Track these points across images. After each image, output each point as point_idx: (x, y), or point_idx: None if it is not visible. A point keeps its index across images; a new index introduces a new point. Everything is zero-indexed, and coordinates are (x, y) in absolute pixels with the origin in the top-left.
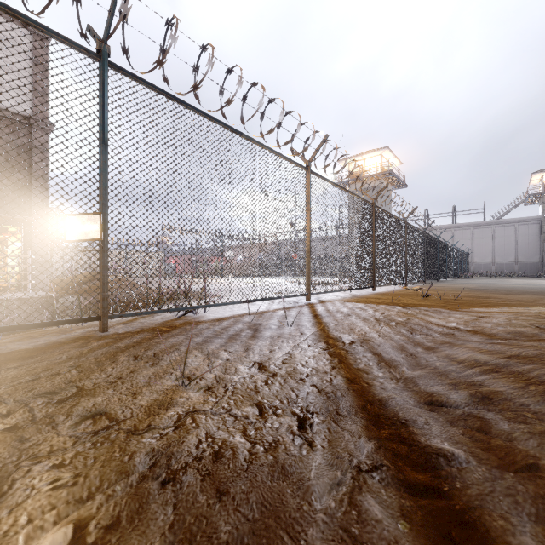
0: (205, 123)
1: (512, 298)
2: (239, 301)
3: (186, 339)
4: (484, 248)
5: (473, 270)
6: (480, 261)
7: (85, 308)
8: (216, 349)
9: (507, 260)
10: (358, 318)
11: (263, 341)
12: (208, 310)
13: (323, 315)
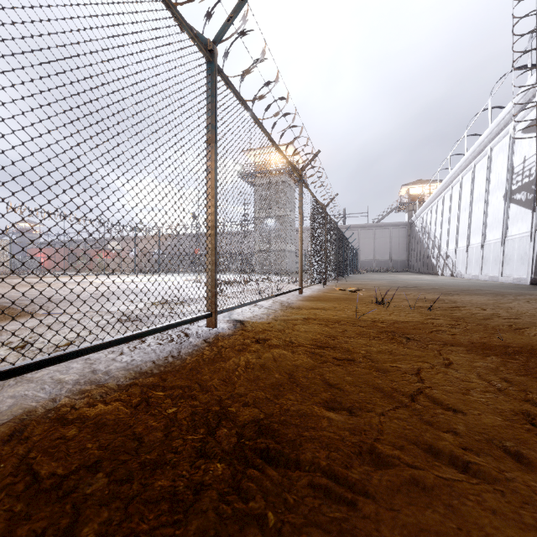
0: None
1: (470, 301)
2: None
3: None
4: (367, 247)
5: (360, 266)
6: (365, 258)
7: None
8: None
9: (385, 258)
10: (411, 455)
11: None
12: None
13: (266, 429)
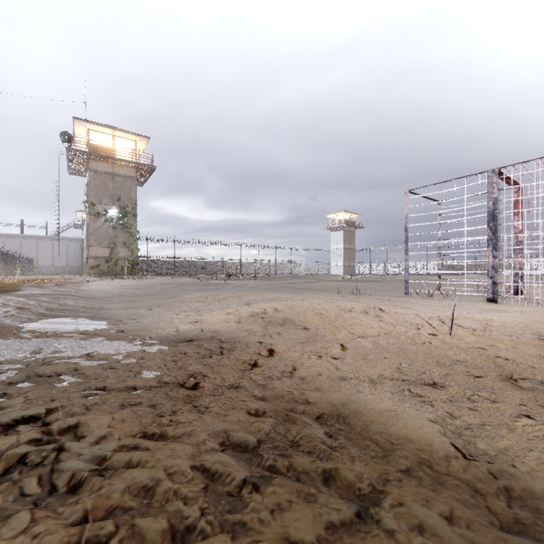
0: None
1: None
2: None
3: None
4: (46, 254)
5: (39, 270)
6: (44, 263)
7: None
8: None
9: (62, 263)
10: None
11: None
12: None
13: None
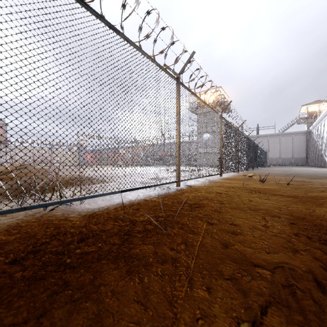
0: (78, 7)
1: (322, 182)
2: (117, 190)
3: (1, 276)
4: (274, 149)
5: (269, 162)
6: (273, 156)
7: (3, 191)
8: (27, 325)
9: (288, 156)
10: (233, 209)
11: (131, 277)
12: (84, 201)
13: (197, 204)
